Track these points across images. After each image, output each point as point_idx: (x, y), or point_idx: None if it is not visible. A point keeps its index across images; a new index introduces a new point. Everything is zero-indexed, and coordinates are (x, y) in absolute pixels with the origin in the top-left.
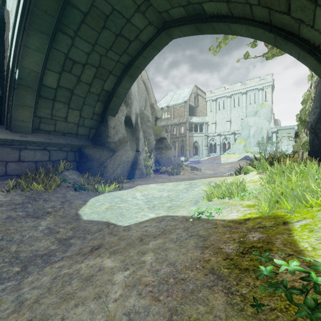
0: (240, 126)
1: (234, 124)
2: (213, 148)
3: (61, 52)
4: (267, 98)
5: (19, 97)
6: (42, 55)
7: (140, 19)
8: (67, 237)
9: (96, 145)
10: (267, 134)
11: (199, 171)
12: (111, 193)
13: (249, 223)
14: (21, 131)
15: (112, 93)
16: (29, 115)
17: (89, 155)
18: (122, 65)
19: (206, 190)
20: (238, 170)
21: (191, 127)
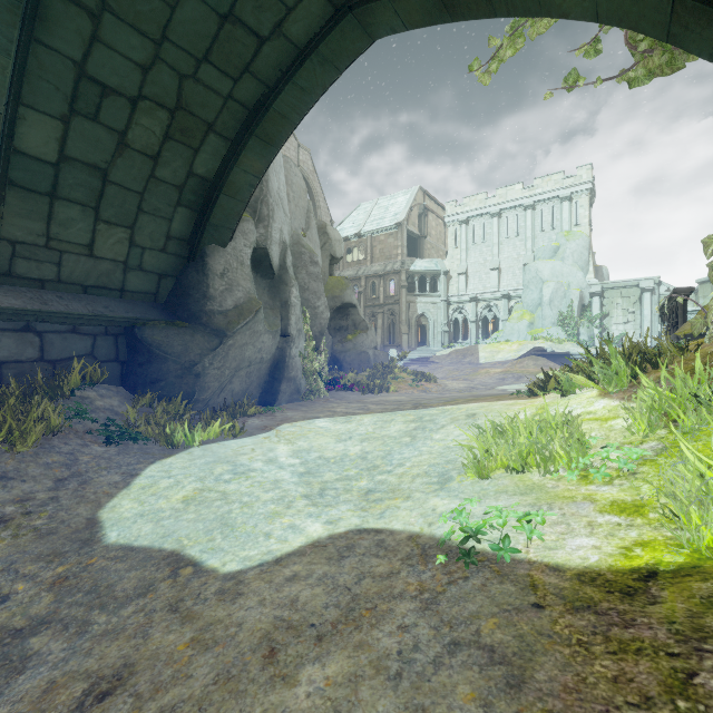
0: (521, 281)
1: (509, 275)
2: (461, 329)
3: (63, 57)
4: (580, 219)
5: None
6: (5, 61)
7: None
8: (25, 625)
9: (176, 320)
10: (580, 299)
11: (433, 382)
12: (210, 448)
13: (666, 598)
14: None
15: (217, 183)
16: None
17: (154, 346)
18: (240, 108)
19: (472, 446)
20: (540, 383)
21: (412, 282)
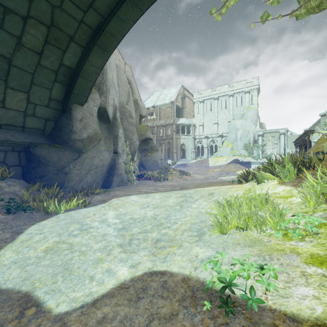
0: (227, 129)
1: (222, 126)
2: (200, 151)
3: None
4: (253, 101)
5: None
6: None
7: None
8: None
9: (55, 144)
10: (254, 137)
11: (188, 175)
12: (70, 214)
13: None
14: None
15: (77, 71)
16: None
17: (41, 157)
18: (88, 29)
19: (215, 214)
20: (244, 177)
21: (178, 129)
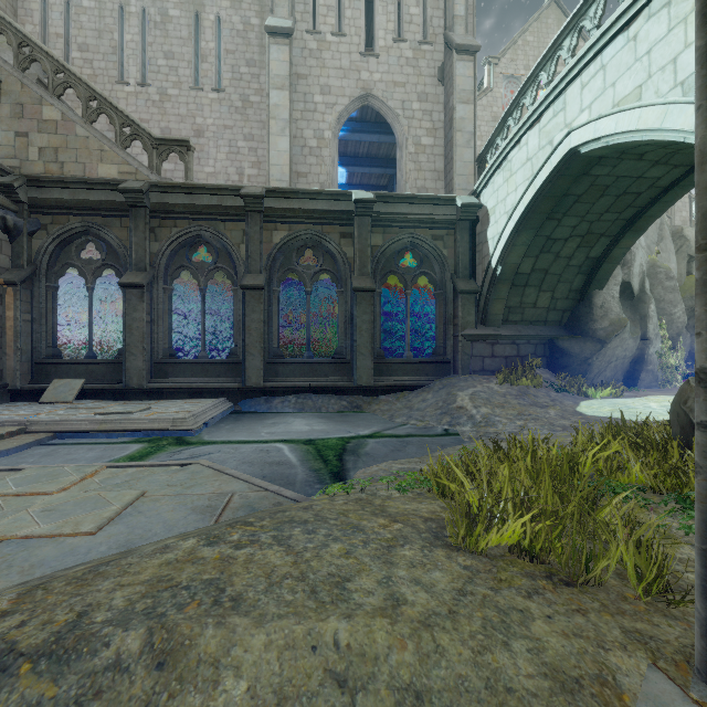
0: None
1: None
2: None
3: (543, 236)
4: None
5: (496, 291)
6: (525, 247)
7: (659, 170)
8: (583, 422)
9: (572, 334)
10: None
11: None
12: (606, 400)
13: None
14: (493, 325)
15: (601, 258)
16: (501, 307)
17: (564, 349)
18: (621, 221)
19: None
20: None
21: None
